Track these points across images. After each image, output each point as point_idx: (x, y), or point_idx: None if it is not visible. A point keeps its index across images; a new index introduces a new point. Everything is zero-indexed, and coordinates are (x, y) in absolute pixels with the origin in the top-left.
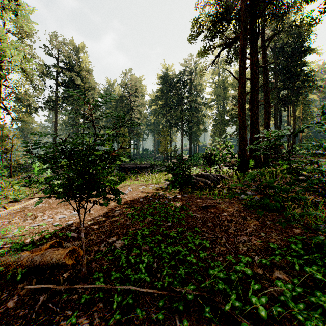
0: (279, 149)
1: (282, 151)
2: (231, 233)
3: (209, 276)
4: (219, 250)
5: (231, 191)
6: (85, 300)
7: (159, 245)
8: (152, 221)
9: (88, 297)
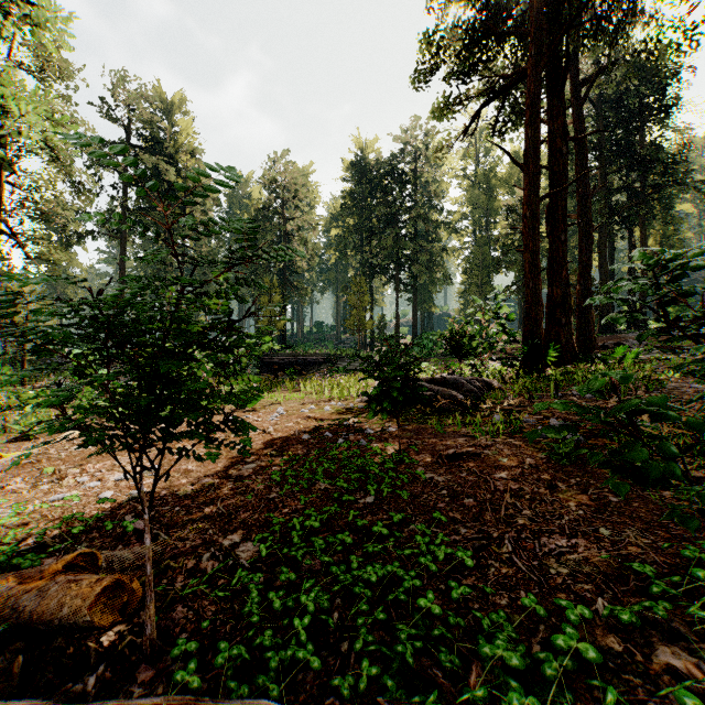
0: (610, 322)
1: (616, 326)
2: (522, 526)
3: (477, 655)
4: (499, 576)
5: (512, 418)
6: None
7: (345, 557)
8: (328, 491)
9: None
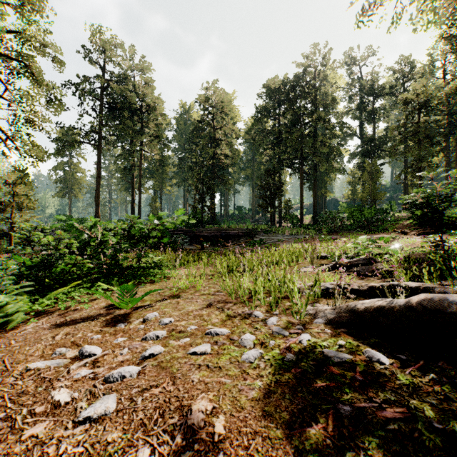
0: None
1: None
2: None
3: None
4: None
5: None
6: None
7: None
8: None
9: None
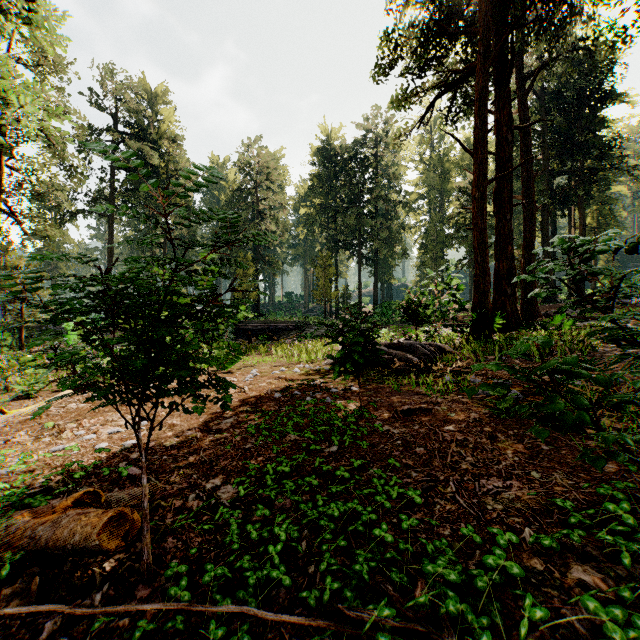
0: None
1: (558, 296)
2: (465, 470)
3: (422, 575)
4: (443, 512)
5: (460, 379)
6: (144, 630)
7: (312, 496)
8: (298, 441)
9: (150, 625)
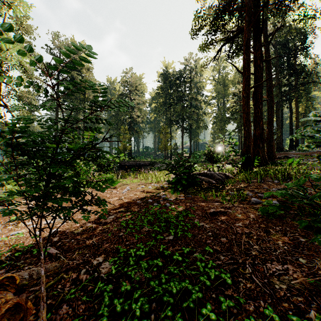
0: (281, 146)
1: (284, 148)
2: (255, 255)
3: None
4: (246, 289)
5: (240, 193)
6: None
7: (158, 273)
8: (150, 231)
9: None
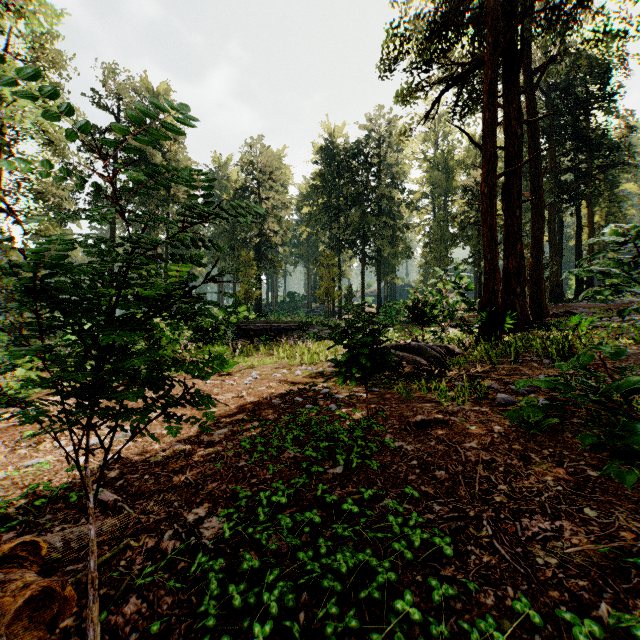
0: (559, 292)
1: (565, 295)
2: (500, 503)
3: None
4: (480, 566)
5: (475, 384)
6: None
7: (313, 537)
8: (297, 459)
9: None
